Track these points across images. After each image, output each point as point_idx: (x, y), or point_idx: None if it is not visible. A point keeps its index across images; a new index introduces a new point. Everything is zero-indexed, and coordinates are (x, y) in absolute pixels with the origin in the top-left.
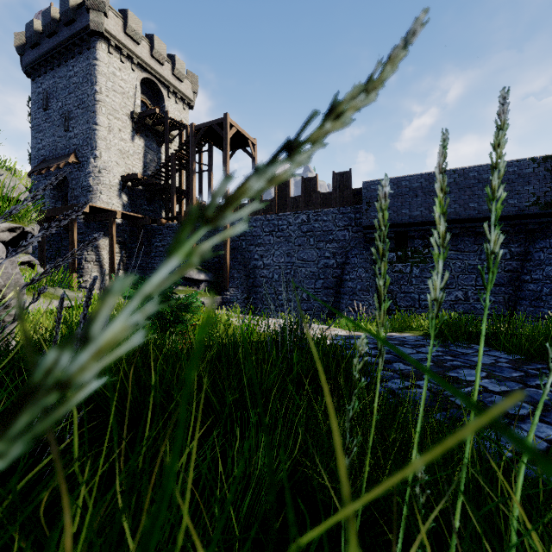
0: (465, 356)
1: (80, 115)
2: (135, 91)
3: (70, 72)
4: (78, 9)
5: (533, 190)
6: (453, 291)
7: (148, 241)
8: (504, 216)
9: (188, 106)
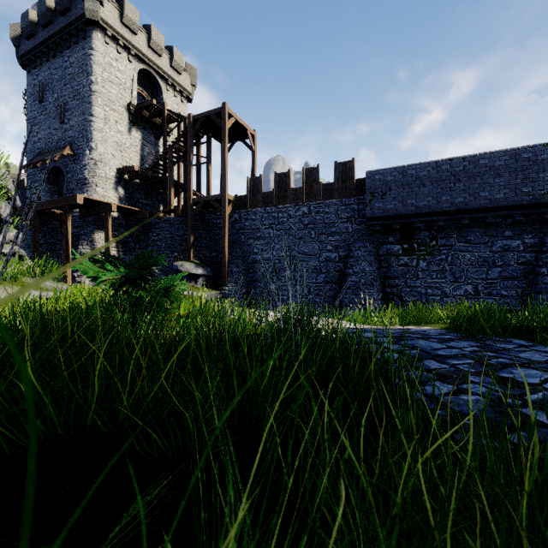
0: (508, 352)
1: (76, 106)
2: (132, 83)
3: (65, 62)
4: None
5: None
6: (462, 285)
7: (145, 236)
8: (517, 206)
9: (186, 99)
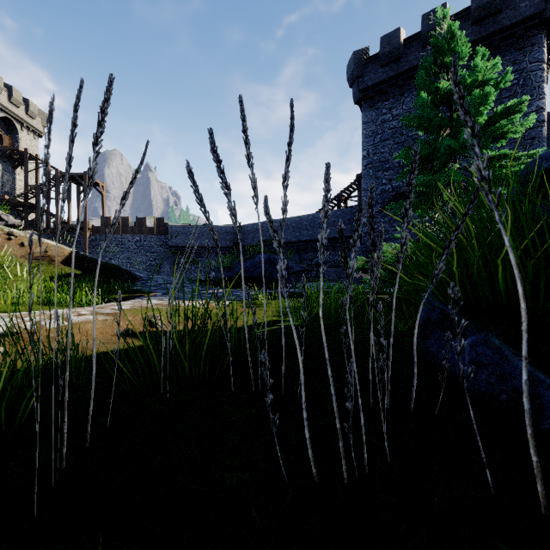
0: None
1: None
2: None
3: None
4: None
5: (232, 238)
6: None
7: None
8: (224, 247)
9: (38, 135)
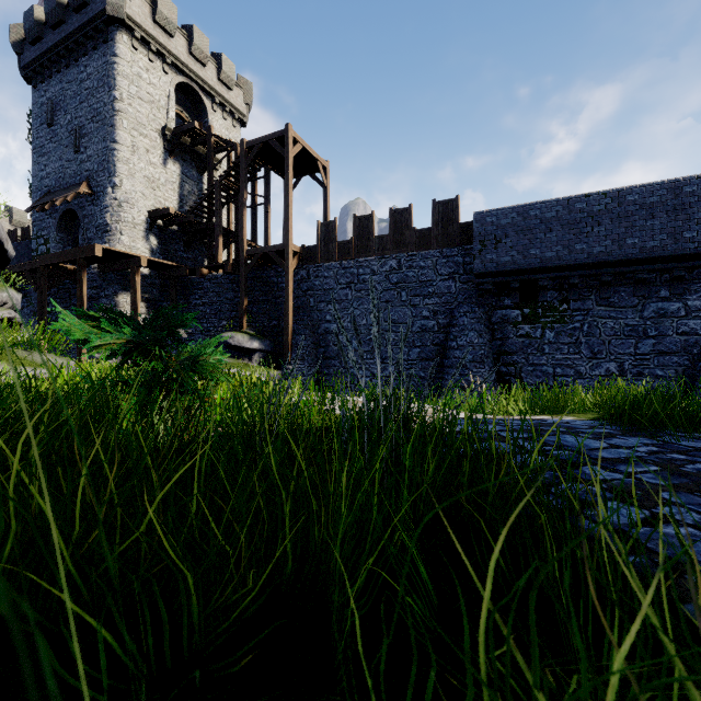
0: None
1: (95, 130)
2: (168, 100)
3: (81, 73)
4: None
5: None
6: (602, 363)
7: (185, 299)
8: (677, 256)
9: (239, 123)
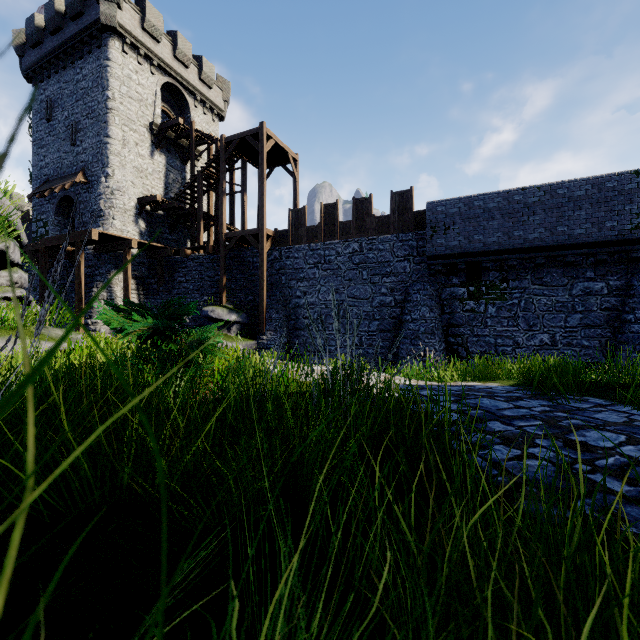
0: (583, 412)
1: (89, 126)
2: (155, 98)
3: (77, 75)
4: (86, 0)
5: (637, 209)
6: (537, 334)
7: (170, 276)
8: (600, 242)
9: (218, 117)
